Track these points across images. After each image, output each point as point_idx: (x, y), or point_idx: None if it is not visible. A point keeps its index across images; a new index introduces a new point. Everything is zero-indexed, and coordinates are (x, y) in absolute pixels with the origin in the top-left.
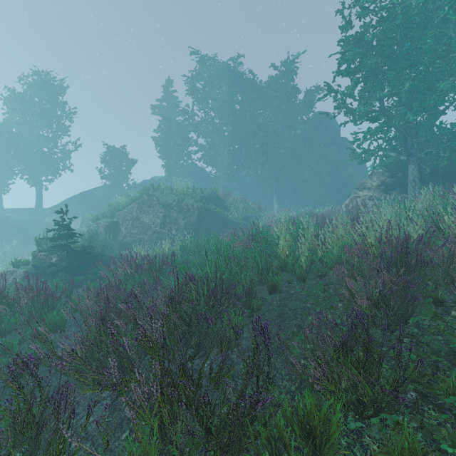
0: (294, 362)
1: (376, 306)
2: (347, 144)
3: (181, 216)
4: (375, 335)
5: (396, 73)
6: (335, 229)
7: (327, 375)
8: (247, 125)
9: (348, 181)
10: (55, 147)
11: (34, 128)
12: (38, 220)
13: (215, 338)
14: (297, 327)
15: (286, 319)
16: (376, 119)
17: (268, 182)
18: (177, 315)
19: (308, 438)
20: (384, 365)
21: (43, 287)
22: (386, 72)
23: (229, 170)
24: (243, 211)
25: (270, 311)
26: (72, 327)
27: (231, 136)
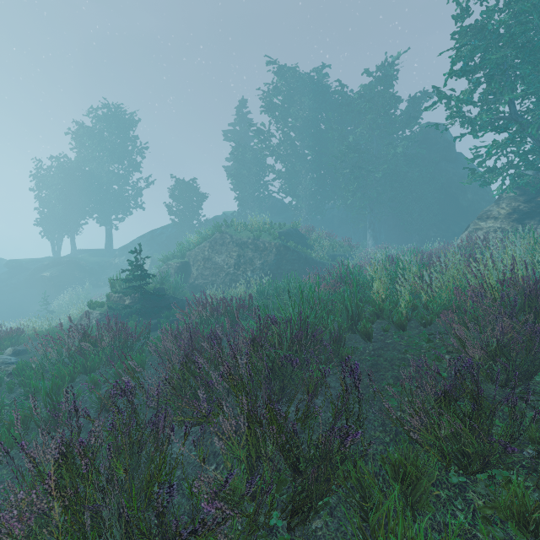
0: (388, 407)
1: (493, 359)
2: (465, 162)
3: (257, 256)
4: (490, 392)
5: (533, 67)
6: (444, 268)
7: (426, 425)
8: (334, 146)
9: (466, 209)
10: (124, 183)
11: (104, 164)
12: (109, 261)
13: (300, 385)
14: (393, 379)
15: (380, 370)
16: (504, 128)
17: (361, 214)
18: (261, 356)
19: (402, 484)
20: (499, 424)
21: (122, 327)
22: (518, 67)
23: (312, 201)
24: (329, 249)
25: (362, 361)
26: (151, 368)
27: (314, 160)
